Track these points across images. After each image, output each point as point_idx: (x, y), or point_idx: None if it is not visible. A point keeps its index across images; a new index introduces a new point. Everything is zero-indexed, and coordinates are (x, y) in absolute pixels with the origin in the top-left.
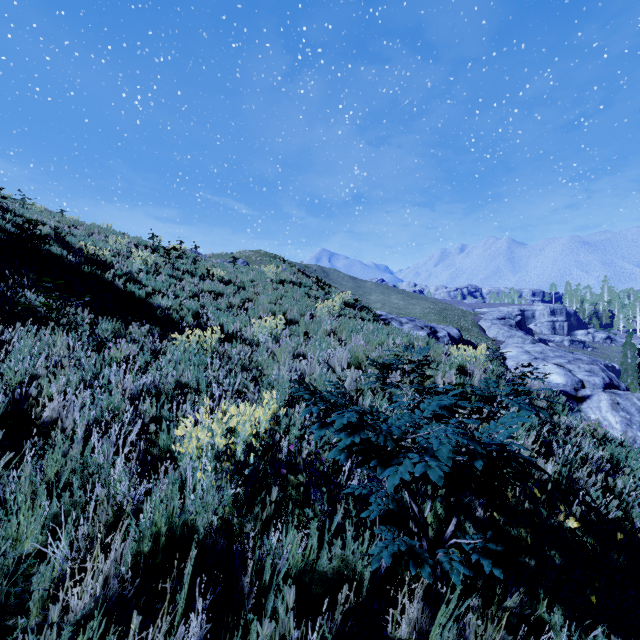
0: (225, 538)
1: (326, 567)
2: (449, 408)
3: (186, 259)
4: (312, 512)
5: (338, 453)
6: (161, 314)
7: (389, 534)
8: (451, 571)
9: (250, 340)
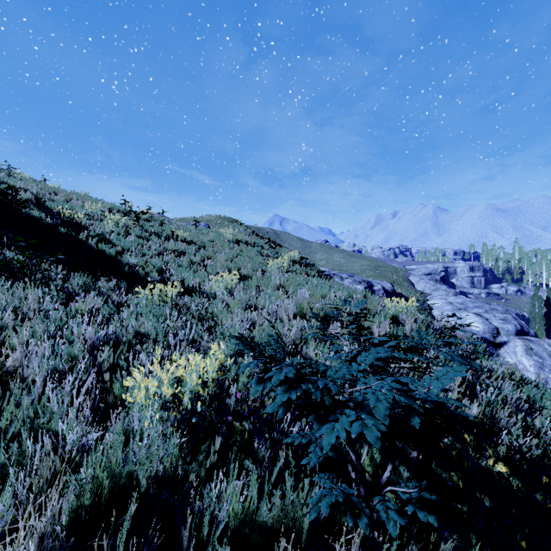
0: (167, 489)
1: (266, 516)
2: (385, 360)
3: (154, 222)
4: (256, 457)
5: (276, 407)
6: (129, 270)
7: (328, 481)
8: (387, 521)
9: (208, 293)
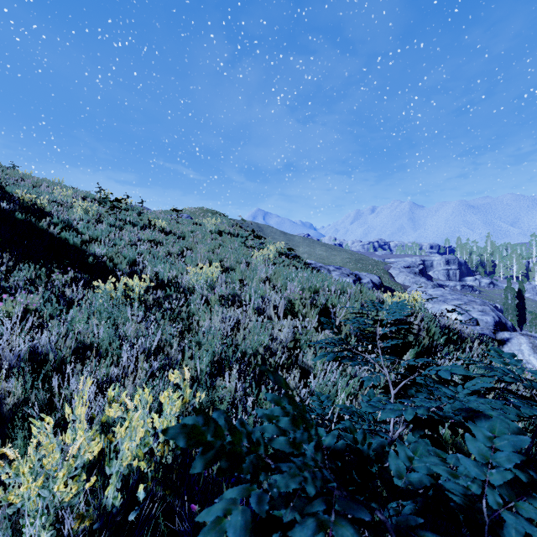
0: None
1: None
2: None
3: (131, 211)
4: None
5: None
6: (96, 262)
7: None
8: None
9: (185, 288)
